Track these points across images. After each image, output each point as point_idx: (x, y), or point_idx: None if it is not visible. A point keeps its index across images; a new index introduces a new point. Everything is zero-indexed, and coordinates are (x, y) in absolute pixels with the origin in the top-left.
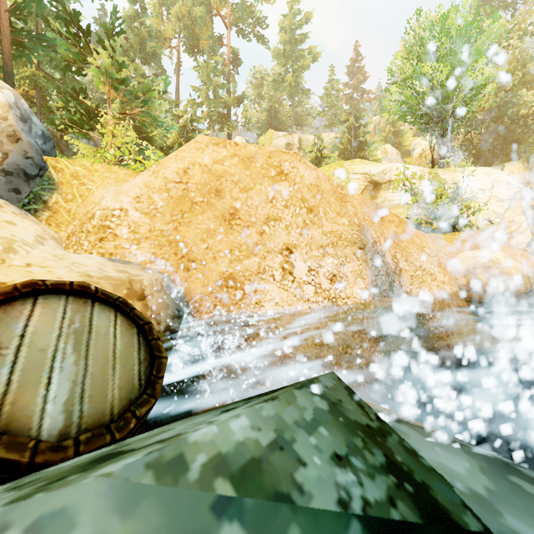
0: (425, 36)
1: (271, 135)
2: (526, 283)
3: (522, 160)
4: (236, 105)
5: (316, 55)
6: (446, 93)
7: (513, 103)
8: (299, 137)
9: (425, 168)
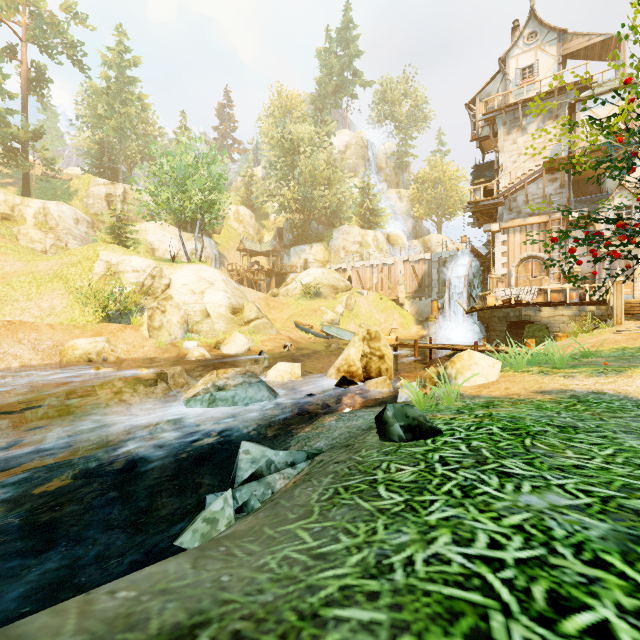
0: (180, 152)
1: (88, 181)
2: (84, 357)
3: (325, 243)
4: (32, 139)
5: (146, 105)
6: (176, 207)
7: (309, 198)
8: (124, 188)
9: (154, 263)
